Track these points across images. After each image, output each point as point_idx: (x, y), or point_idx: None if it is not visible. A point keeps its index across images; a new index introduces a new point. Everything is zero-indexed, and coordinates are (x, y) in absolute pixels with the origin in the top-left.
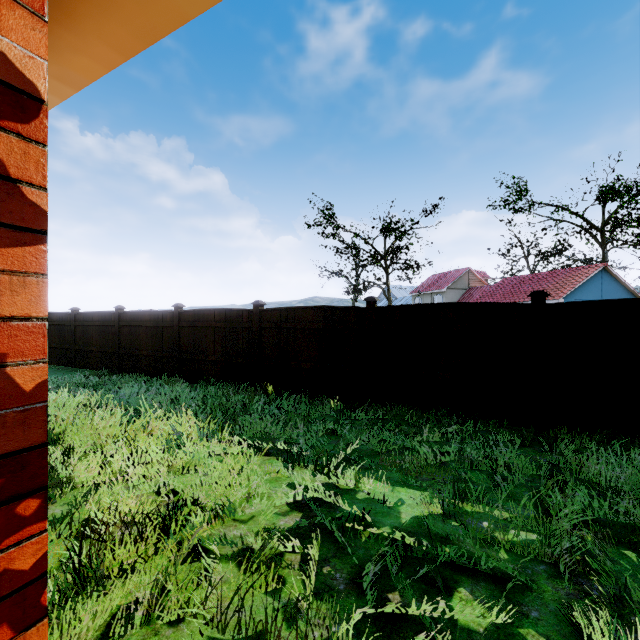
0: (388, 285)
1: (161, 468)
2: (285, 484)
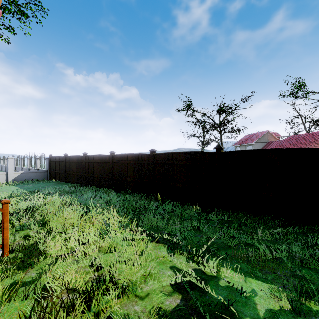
0: (221, 140)
1: (95, 248)
2: (169, 267)
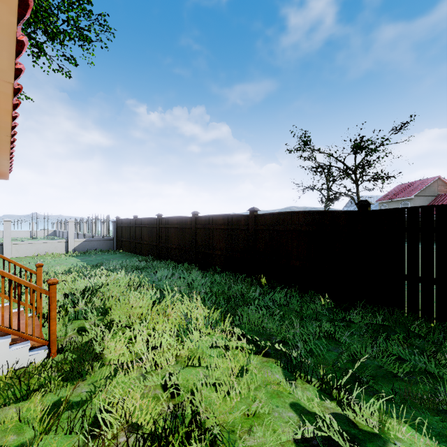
0: (358, 194)
1: (170, 357)
2: (288, 404)
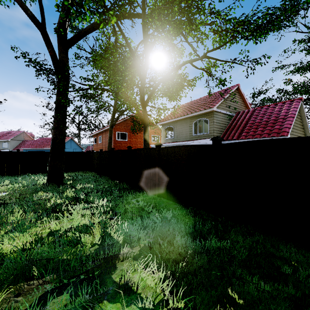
0: None
1: None
2: None
